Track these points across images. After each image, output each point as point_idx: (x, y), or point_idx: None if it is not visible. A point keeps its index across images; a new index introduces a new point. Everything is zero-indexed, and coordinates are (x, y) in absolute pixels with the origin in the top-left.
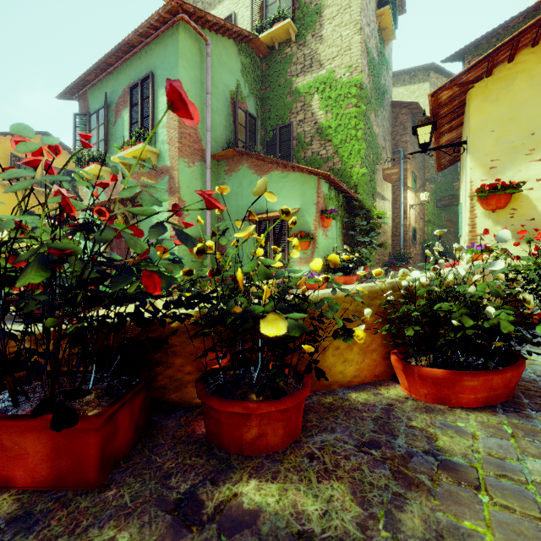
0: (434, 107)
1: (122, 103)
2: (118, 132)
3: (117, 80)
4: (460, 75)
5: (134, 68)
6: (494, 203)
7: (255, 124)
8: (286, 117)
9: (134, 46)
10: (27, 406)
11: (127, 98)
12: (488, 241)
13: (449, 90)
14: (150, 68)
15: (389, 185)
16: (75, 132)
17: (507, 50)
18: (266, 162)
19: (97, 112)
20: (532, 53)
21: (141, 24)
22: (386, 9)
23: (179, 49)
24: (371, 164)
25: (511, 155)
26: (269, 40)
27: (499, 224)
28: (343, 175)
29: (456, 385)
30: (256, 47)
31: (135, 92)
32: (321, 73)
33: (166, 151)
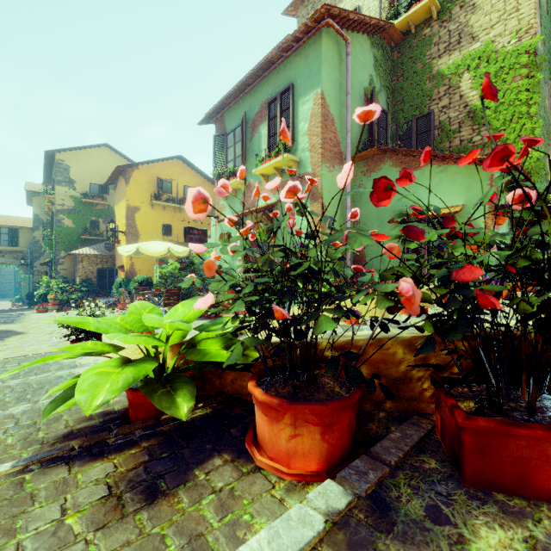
0: None
1: (259, 119)
2: (255, 146)
3: (253, 98)
4: None
5: (272, 83)
6: None
7: (386, 119)
8: (424, 105)
9: (273, 63)
10: (545, 418)
11: (264, 113)
12: None
13: None
14: (289, 80)
15: None
16: (215, 152)
17: None
18: (416, 157)
19: (234, 131)
20: None
21: (286, 40)
22: None
23: (322, 55)
24: (544, 145)
25: None
26: (403, 25)
27: None
28: None
29: None
30: (388, 36)
31: (273, 106)
32: (474, 48)
33: (308, 158)
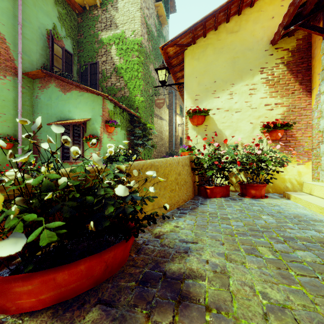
0: (166, 58)
1: None
2: None
3: None
4: (176, 38)
5: None
6: (196, 121)
7: (72, 59)
8: (94, 57)
9: None
10: None
11: None
12: (194, 144)
13: (173, 48)
14: None
15: (166, 111)
16: None
17: (201, 28)
18: (68, 84)
19: None
20: (215, 34)
21: None
22: (160, 3)
23: None
24: (150, 96)
25: (205, 93)
26: (81, 1)
27: (199, 134)
28: (130, 100)
29: (6, 294)
30: (72, 4)
31: None
32: (117, 32)
33: None
